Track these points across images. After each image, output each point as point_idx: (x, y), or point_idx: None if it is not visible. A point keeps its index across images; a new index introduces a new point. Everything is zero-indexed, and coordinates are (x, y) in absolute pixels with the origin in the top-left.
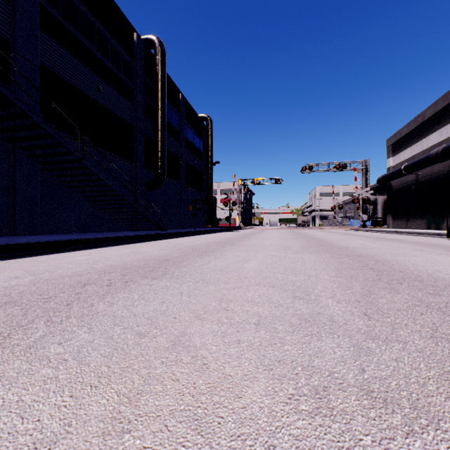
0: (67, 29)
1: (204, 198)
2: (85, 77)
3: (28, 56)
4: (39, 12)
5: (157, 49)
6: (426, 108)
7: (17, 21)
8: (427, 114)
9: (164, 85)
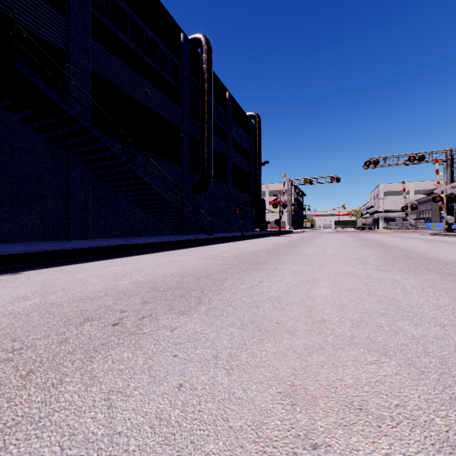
0: (117, 36)
1: (252, 200)
2: (134, 82)
3: (81, 65)
4: (90, 21)
5: (203, 47)
6: None
7: (71, 32)
8: None
9: (211, 83)
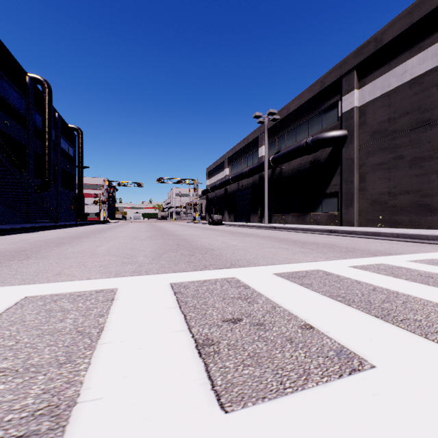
0: None
1: (75, 197)
2: None
3: None
4: None
5: (45, 89)
6: (218, 159)
7: None
8: (218, 162)
9: (52, 116)
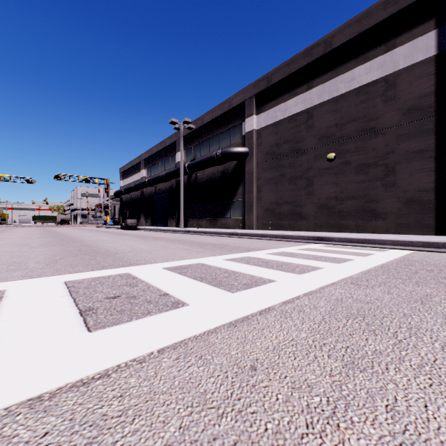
0: None
1: None
2: None
3: None
4: None
5: None
6: (134, 159)
7: None
8: (134, 162)
9: None
